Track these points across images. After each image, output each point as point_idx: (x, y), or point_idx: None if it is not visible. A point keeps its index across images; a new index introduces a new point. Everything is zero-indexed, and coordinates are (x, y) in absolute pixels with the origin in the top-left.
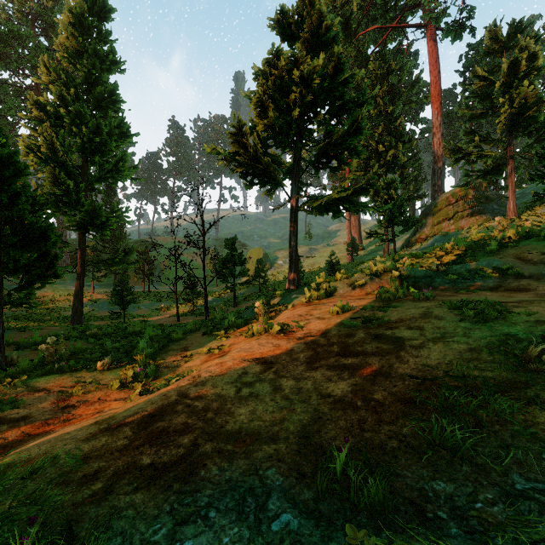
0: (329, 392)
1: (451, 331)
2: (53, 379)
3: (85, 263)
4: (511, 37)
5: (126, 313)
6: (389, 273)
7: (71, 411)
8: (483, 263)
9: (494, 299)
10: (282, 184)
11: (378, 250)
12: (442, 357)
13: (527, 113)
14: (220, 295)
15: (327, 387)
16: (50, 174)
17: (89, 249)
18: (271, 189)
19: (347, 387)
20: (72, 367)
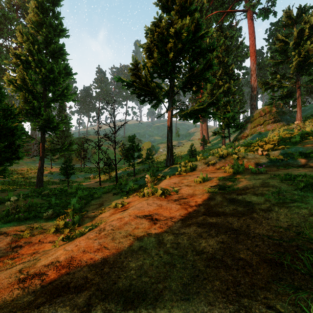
0: (202, 248)
1: (290, 198)
2: (12, 225)
3: (44, 150)
4: (298, 16)
5: (70, 180)
6: (231, 156)
7: (18, 250)
8: (292, 149)
9: (309, 173)
10: (162, 101)
11: (218, 143)
12: (289, 220)
13: (309, 61)
14: (126, 169)
15: (199, 244)
16: (23, 97)
17: (49, 142)
18: (155, 104)
19: (216, 245)
20: (27, 217)
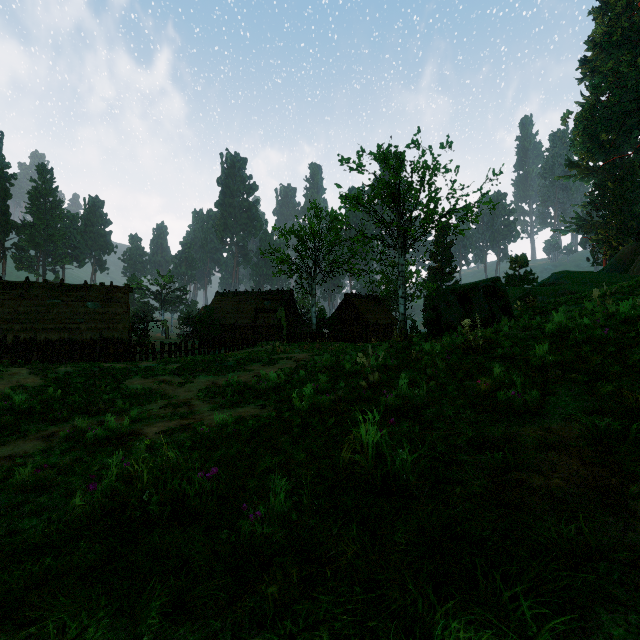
0: None
1: None
2: None
3: None
4: None
5: None
6: None
7: None
8: None
9: None
10: None
11: None
12: None
13: None
14: None
15: None
16: None
17: None
18: None
19: None
20: None
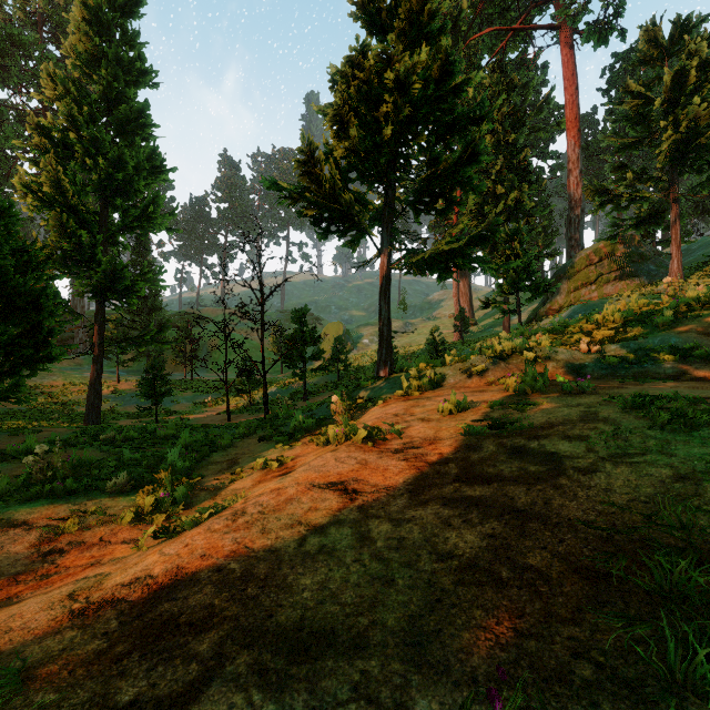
0: (451, 548)
1: (638, 445)
2: (40, 507)
3: (104, 342)
4: (675, 39)
5: (161, 409)
6: (520, 355)
7: (55, 560)
8: (654, 341)
9: (686, 392)
10: (369, 232)
11: (495, 326)
12: (633, 489)
13: (698, 141)
14: (286, 384)
15: (445, 539)
16: (56, 222)
17: (113, 323)
18: (353, 239)
19: (480, 541)
20: (70, 489)
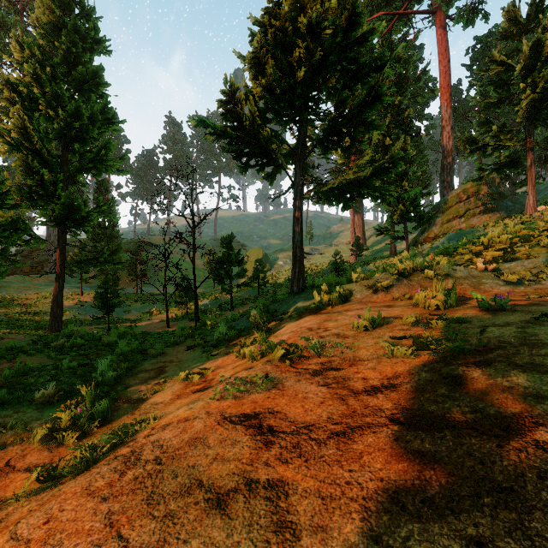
0: None
1: None
2: None
3: (65, 263)
4: (531, 18)
5: (115, 317)
6: (420, 273)
7: None
8: (547, 259)
9: None
10: (284, 165)
11: (383, 250)
12: None
13: None
14: (217, 297)
15: (405, 542)
16: (22, 163)
17: (77, 248)
18: (270, 173)
19: None
20: (0, 400)
